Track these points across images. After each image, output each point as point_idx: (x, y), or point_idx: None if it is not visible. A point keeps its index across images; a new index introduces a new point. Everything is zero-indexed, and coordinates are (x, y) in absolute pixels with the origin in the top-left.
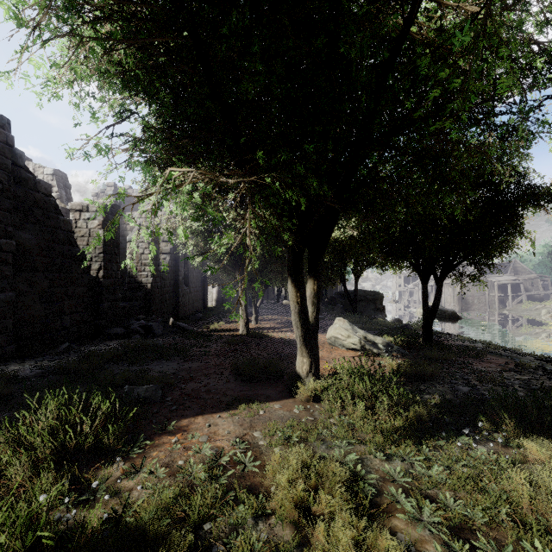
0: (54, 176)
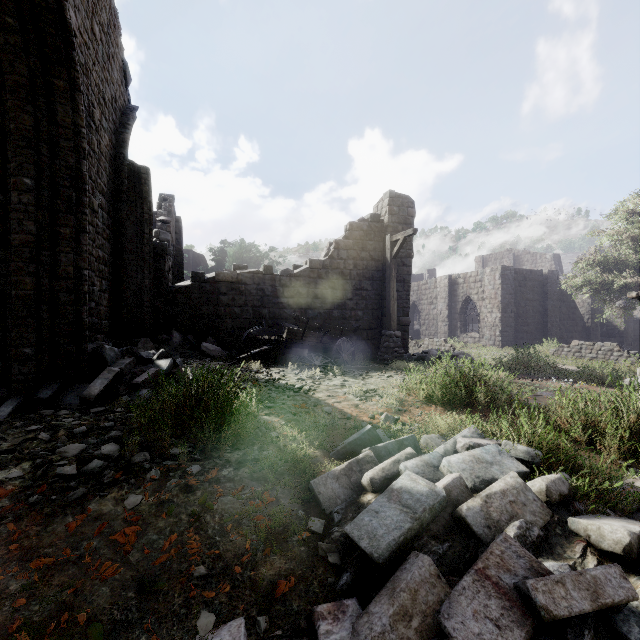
0: (552, 258)
